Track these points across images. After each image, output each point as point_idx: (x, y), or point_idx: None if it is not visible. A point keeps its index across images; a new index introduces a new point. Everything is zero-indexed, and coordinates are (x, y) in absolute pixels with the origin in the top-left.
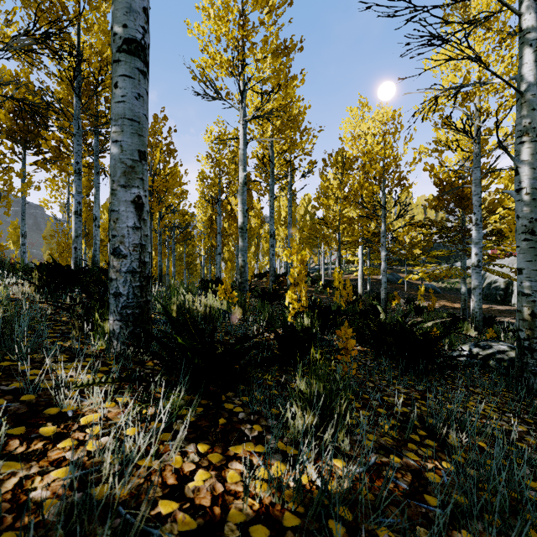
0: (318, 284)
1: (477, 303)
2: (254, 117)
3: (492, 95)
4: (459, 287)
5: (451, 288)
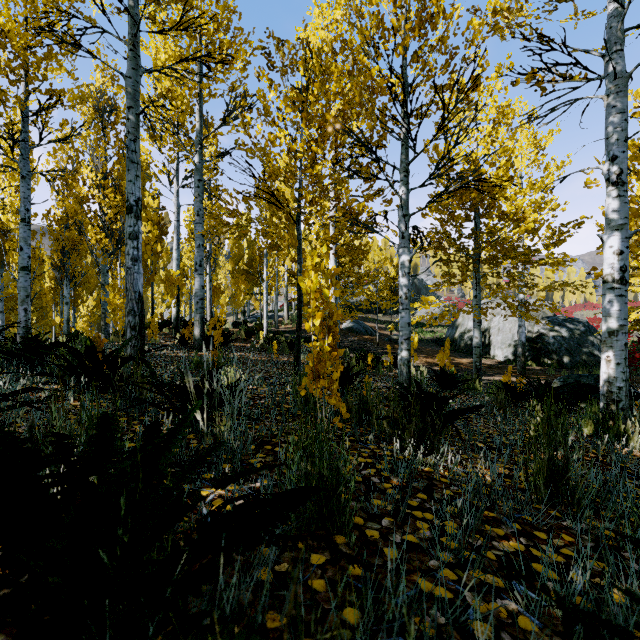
0: (258, 337)
1: (620, 367)
2: None
3: None
4: (428, 337)
5: (421, 339)
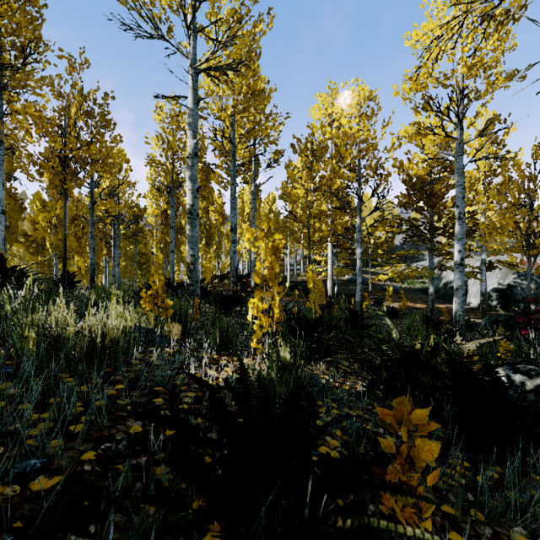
0: (284, 286)
1: (460, 305)
2: (207, 67)
3: (479, 73)
4: (417, 287)
5: (411, 288)
